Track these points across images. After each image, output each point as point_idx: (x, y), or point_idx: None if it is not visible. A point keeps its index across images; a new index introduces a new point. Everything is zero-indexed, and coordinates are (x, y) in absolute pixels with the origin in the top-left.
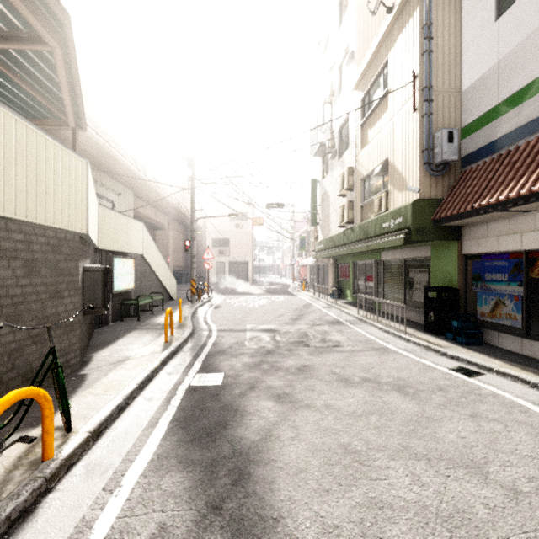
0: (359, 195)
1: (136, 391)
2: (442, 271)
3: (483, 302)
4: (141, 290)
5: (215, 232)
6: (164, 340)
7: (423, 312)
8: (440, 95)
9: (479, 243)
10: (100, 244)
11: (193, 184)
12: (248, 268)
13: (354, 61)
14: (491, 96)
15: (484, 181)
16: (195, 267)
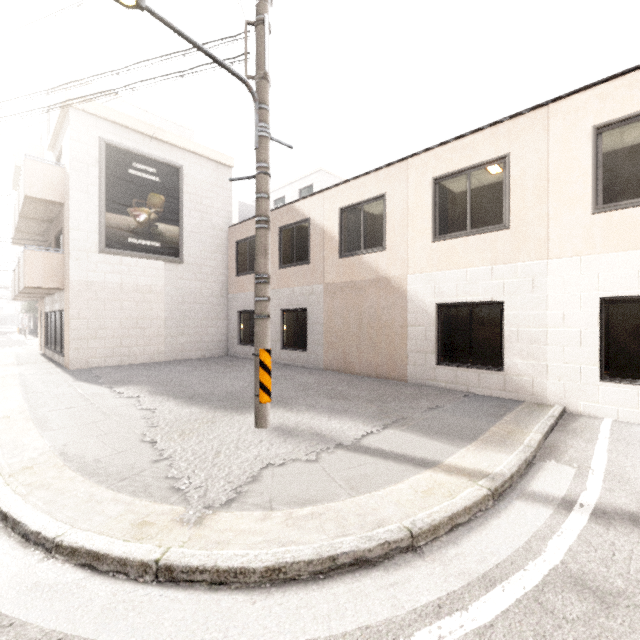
0: None
1: None
2: None
3: None
4: None
5: None
6: None
7: None
8: None
9: None
10: None
11: None
12: None
13: None
14: None
15: None
16: None
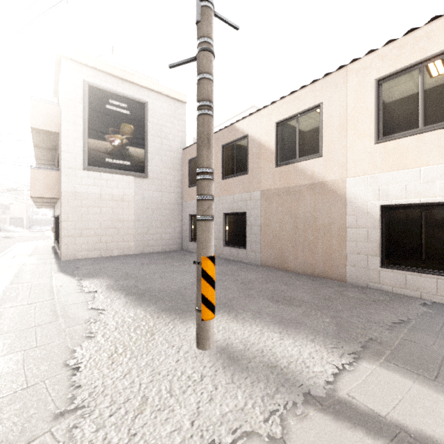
0: None
1: None
2: None
3: None
4: None
5: None
6: None
7: None
8: None
9: None
10: None
11: None
12: (24, 221)
13: None
14: None
15: None
16: None
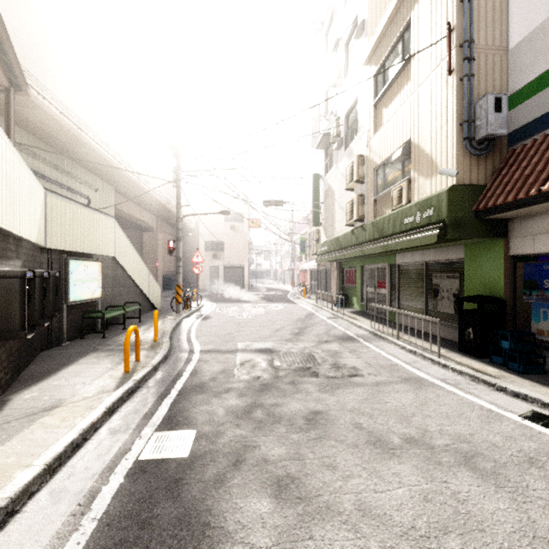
0: (371, 188)
1: (39, 478)
2: (481, 277)
3: (542, 317)
4: (113, 299)
5: (208, 234)
6: (124, 370)
7: (453, 327)
8: (482, 53)
9: (536, 241)
10: (48, 242)
11: (178, 175)
12: (244, 273)
13: (365, 32)
14: None
15: None
16: (188, 272)
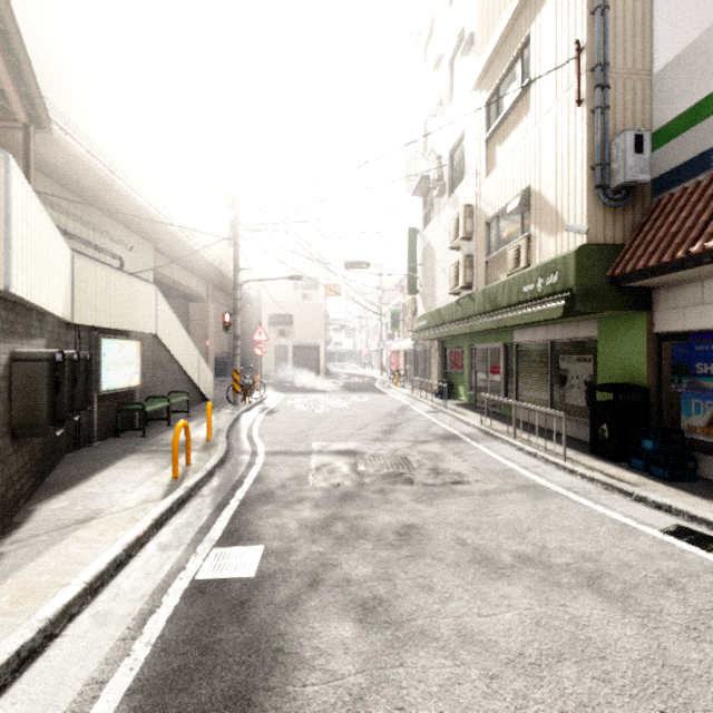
0: (481, 246)
1: (80, 599)
2: (618, 359)
3: (693, 410)
4: (155, 387)
5: (273, 304)
6: (172, 475)
7: (584, 423)
8: (619, 79)
9: (687, 315)
10: (76, 316)
11: (236, 230)
12: (320, 354)
13: (474, 49)
14: (710, 73)
15: (704, 210)
16: (247, 353)
